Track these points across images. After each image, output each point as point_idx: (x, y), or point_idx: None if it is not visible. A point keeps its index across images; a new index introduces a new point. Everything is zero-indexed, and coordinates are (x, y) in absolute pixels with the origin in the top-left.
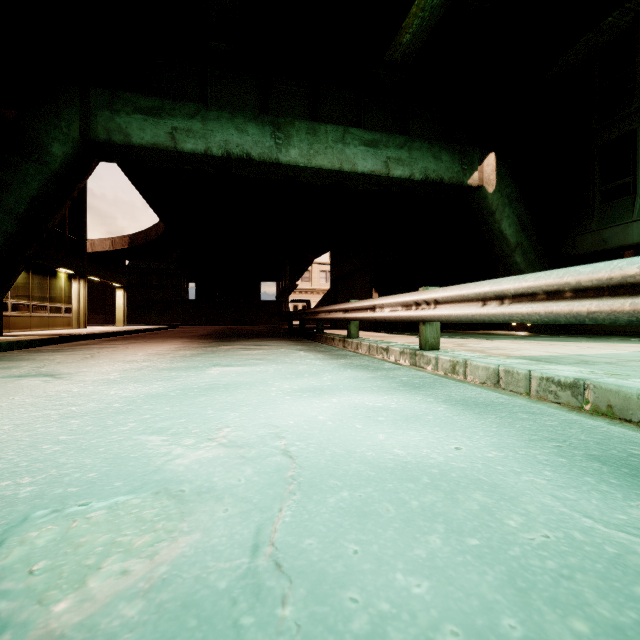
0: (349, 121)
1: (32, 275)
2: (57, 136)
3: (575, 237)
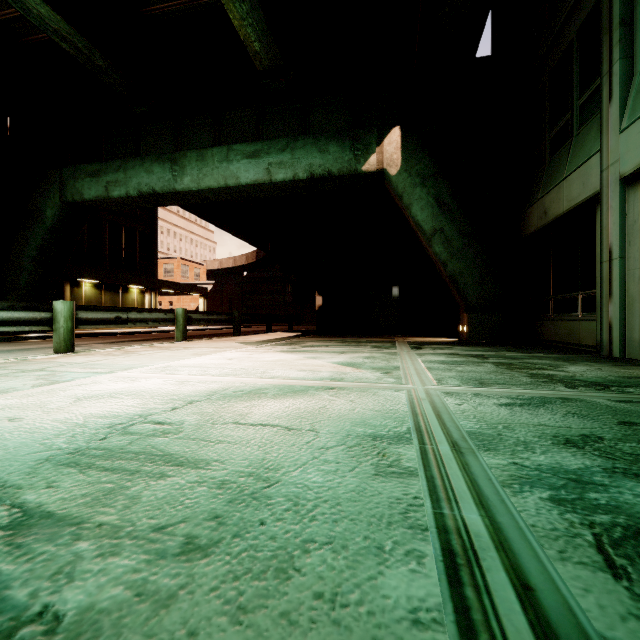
0: (249, 136)
1: (105, 292)
2: (49, 204)
3: (528, 210)
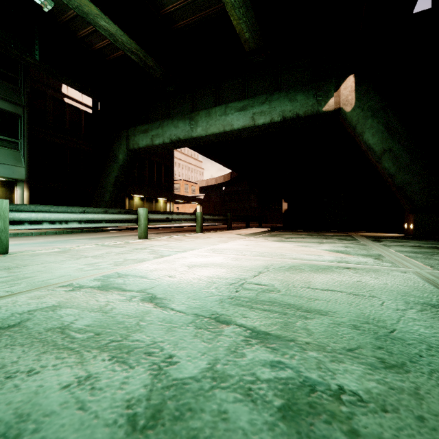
0: (238, 96)
1: (145, 202)
2: (121, 151)
3: None
